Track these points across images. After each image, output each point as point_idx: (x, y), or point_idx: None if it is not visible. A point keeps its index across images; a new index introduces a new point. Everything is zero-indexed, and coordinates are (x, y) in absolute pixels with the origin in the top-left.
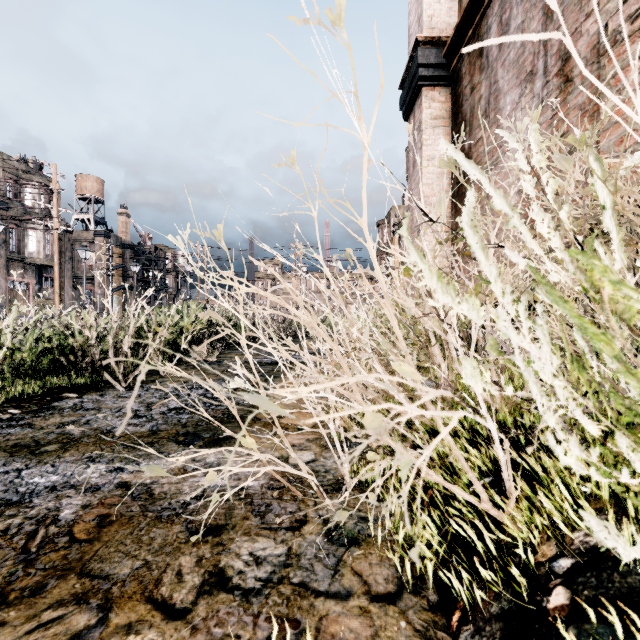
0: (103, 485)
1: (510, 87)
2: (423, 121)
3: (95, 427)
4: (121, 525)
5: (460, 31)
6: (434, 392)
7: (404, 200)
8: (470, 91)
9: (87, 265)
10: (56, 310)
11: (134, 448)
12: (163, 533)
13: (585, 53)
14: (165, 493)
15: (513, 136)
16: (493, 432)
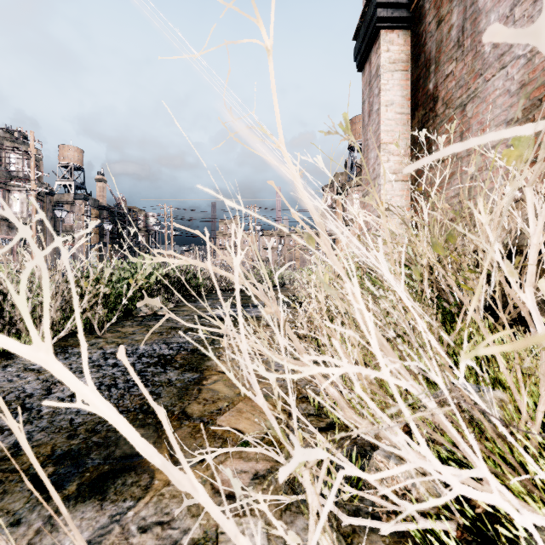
0: None
1: (496, 1)
2: (381, 65)
3: None
4: None
5: None
6: None
7: (346, 167)
8: (436, 25)
9: (68, 224)
10: None
11: None
12: None
13: None
14: None
15: None
16: None
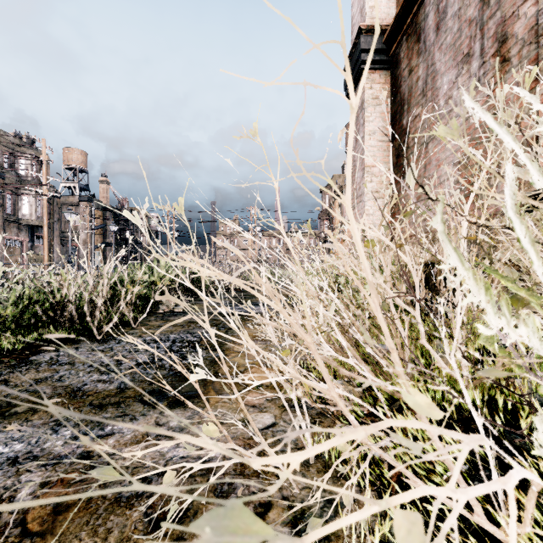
0: (65, 456)
1: (447, 68)
2: (365, 100)
3: (66, 384)
4: (78, 511)
5: (399, 20)
6: (466, 440)
7: (343, 170)
8: (408, 73)
9: (73, 225)
10: (37, 270)
11: (101, 409)
12: (121, 522)
13: (522, 34)
14: (127, 467)
15: (535, 96)
16: (479, 427)
